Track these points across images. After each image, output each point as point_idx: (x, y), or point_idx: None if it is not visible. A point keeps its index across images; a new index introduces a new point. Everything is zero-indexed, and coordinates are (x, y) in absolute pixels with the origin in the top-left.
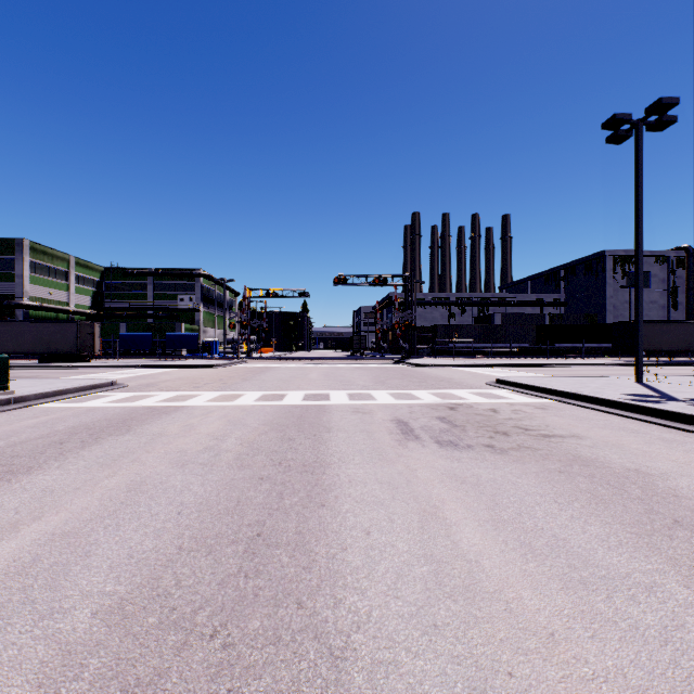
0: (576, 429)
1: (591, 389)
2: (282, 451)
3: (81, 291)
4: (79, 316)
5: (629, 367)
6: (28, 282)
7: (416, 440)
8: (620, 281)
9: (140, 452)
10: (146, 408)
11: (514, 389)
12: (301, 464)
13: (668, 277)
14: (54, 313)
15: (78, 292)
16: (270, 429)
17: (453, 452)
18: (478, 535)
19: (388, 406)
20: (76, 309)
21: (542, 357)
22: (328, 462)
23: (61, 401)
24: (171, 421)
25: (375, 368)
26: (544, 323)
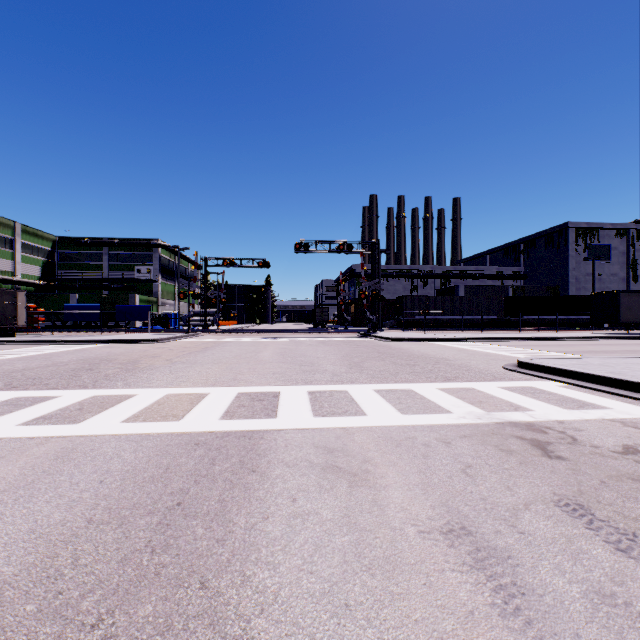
0: None
1: None
2: None
3: (29, 260)
4: (27, 286)
5: (622, 340)
6: None
7: None
8: (582, 253)
9: None
10: None
11: (572, 382)
12: None
13: (628, 249)
14: None
15: (25, 261)
16: None
17: None
18: None
19: (397, 437)
20: (21, 279)
21: (513, 329)
22: None
23: None
24: None
25: (342, 342)
26: (507, 295)
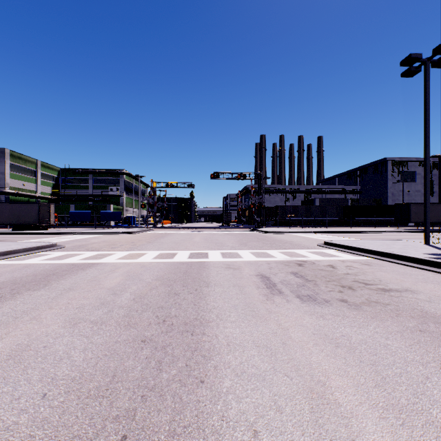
0: (405, 284)
1: (398, 250)
2: (167, 307)
3: (45, 183)
4: (43, 199)
5: (407, 233)
6: (9, 177)
7: (280, 295)
8: (397, 177)
9: (43, 308)
10: (70, 264)
11: (339, 249)
12: (183, 322)
13: None
14: (26, 198)
15: (43, 184)
16: (160, 284)
17: (315, 308)
18: (388, 437)
19: (252, 262)
20: (41, 195)
21: (347, 226)
22: (207, 319)
23: (8, 259)
24: (84, 276)
25: (238, 234)
26: (347, 205)
